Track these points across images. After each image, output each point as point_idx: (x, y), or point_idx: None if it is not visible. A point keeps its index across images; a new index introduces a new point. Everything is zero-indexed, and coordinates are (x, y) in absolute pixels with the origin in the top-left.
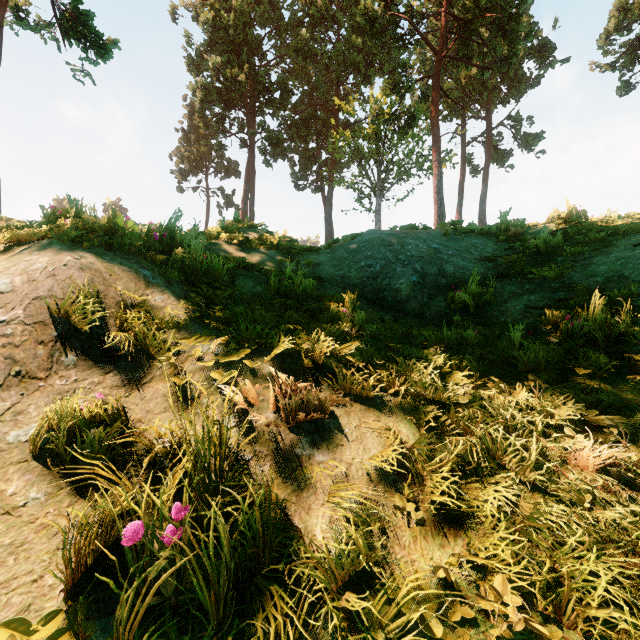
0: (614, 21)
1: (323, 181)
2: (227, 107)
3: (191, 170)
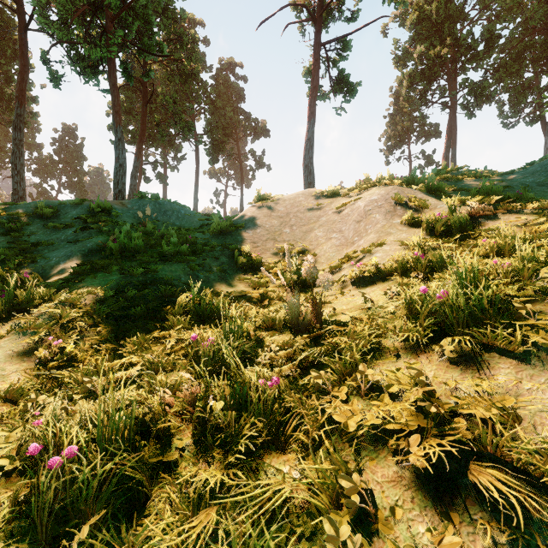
0: None
1: (542, 109)
2: (429, 82)
3: (396, 145)
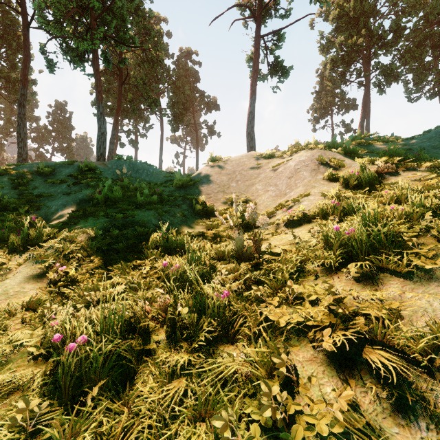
0: None
1: (439, 86)
2: (348, 65)
3: (321, 116)
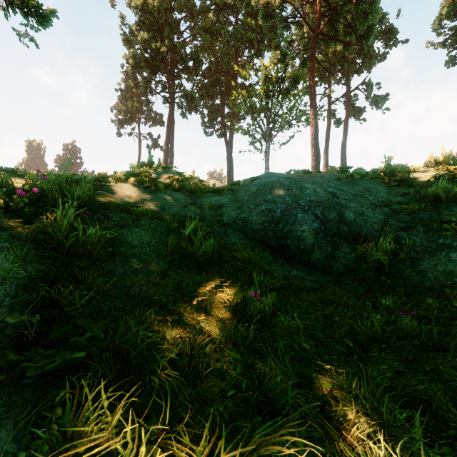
0: (446, 10)
1: (225, 129)
2: (153, 72)
3: (127, 120)
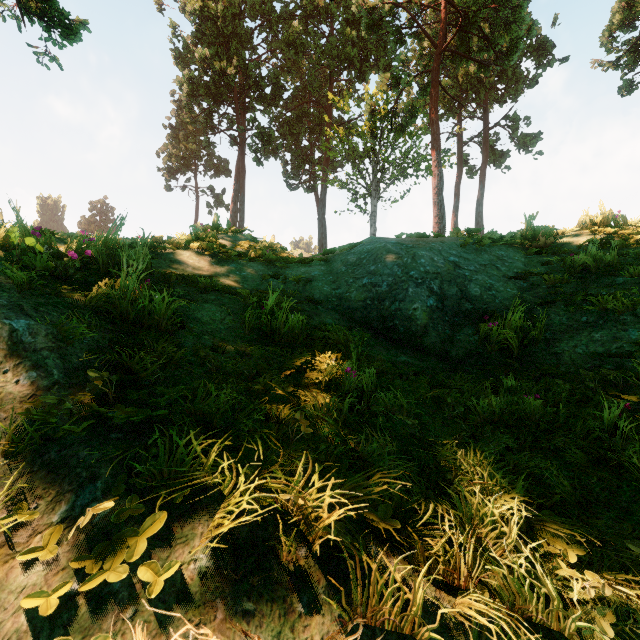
0: (619, 17)
1: (316, 181)
2: (215, 102)
3: (179, 168)
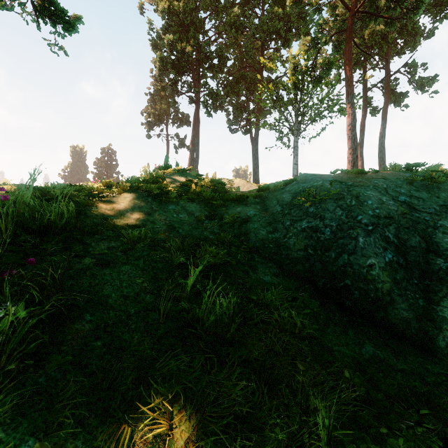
0: None
1: (251, 125)
2: (179, 73)
3: (155, 122)
